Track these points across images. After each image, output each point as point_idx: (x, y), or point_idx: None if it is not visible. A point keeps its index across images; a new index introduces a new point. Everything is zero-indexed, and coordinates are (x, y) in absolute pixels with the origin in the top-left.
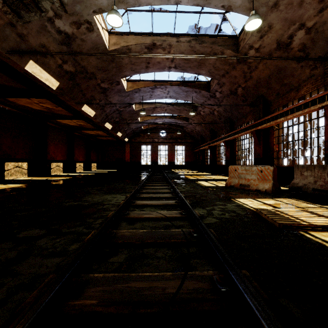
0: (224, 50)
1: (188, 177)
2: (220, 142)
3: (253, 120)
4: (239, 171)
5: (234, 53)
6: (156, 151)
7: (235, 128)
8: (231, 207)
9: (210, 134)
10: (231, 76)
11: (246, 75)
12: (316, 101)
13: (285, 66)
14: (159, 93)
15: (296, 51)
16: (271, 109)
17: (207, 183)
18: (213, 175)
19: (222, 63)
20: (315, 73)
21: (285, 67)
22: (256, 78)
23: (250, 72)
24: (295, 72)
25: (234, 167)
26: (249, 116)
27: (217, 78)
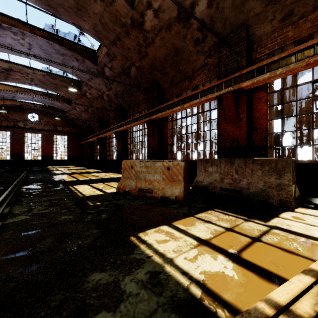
0: None
1: (64, 178)
2: (110, 133)
3: (146, 110)
4: (136, 168)
5: (128, 7)
6: (21, 140)
7: (127, 118)
8: (140, 307)
9: (100, 123)
10: (124, 46)
11: (141, 49)
12: (214, 89)
13: (182, 48)
14: (10, 42)
15: (195, 29)
16: (165, 98)
17: (89, 189)
18: (102, 172)
19: (112, 20)
20: (209, 62)
21: (182, 49)
22: (152, 57)
23: (146, 46)
24: (191, 57)
25: (130, 162)
26: (143, 105)
27: (106, 45)
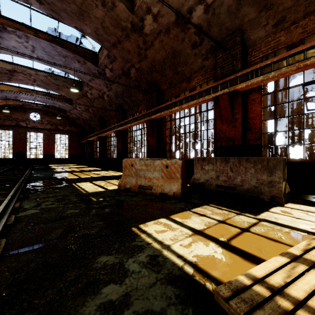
0: (116, 0)
1: (66, 176)
2: (110, 132)
3: (146, 110)
4: (136, 166)
5: (128, 12)
6: (23, 139)
7: (127, 118)
8: (142, 281)
9: (100, 122)
10: (124, 48)
11: (141, 51)
12: (210, 91)
13: (180, 50)
14: (14, 44)
15: (193, 33)
16: (164, 99)
17: (92, 186)
18: (102, 170)
19: (113, 24)
20: (206, 64)
21: (180, 52)
22: (151, 59)
23: (145, 49)
24: (189, 59)
25: (131, 161)
26: (142, 105)
27: (107, 47)
